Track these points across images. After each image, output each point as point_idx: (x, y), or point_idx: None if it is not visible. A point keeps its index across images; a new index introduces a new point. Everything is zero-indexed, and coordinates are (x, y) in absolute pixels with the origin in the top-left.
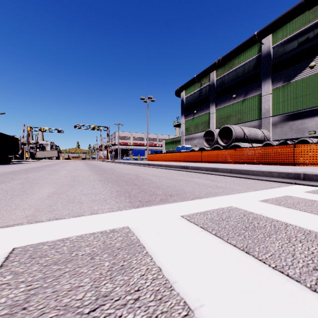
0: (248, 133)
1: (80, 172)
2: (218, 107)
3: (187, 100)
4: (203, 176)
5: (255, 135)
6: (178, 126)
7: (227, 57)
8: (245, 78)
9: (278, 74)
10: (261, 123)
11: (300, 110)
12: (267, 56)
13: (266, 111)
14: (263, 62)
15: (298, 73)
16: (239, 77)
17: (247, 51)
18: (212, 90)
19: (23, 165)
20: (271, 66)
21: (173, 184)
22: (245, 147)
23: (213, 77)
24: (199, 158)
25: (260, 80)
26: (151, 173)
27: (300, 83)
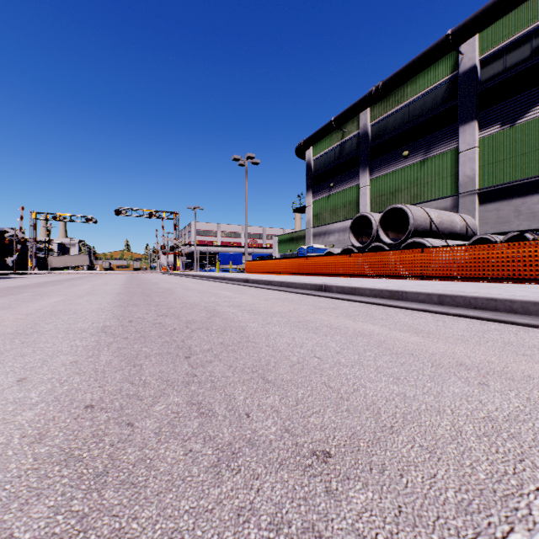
0: (438, 221)
1: (87, 300)
2: (375, 175)
3: (317, 164)
4: (375, 312)
5: (450, 224)
6: (300, 212)
7: (394, 81)
8: (426, 120)
9: (492, 109)
10: (457, 203)
11: (537, 175)
12: (469, 76)
13: (467, 179)
14: (462, 89)
15: (532, 105)
16: (414, 119)
17: (431, 70)
18: (363, 143)
19: (3, 281)
20: (477, 95)
21: (311, 348)
22: (444, 246)
23: (366, 120)
24: (345, 268)
25: (455, 122)
26: (249, 303)
27: (536, 125)
